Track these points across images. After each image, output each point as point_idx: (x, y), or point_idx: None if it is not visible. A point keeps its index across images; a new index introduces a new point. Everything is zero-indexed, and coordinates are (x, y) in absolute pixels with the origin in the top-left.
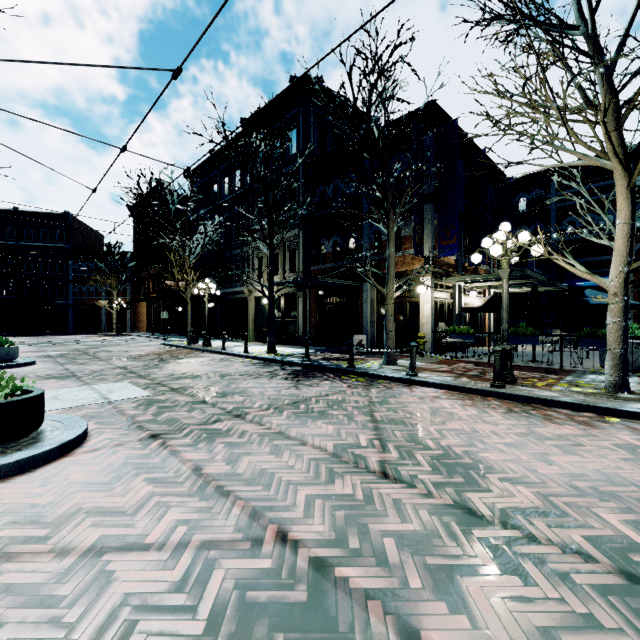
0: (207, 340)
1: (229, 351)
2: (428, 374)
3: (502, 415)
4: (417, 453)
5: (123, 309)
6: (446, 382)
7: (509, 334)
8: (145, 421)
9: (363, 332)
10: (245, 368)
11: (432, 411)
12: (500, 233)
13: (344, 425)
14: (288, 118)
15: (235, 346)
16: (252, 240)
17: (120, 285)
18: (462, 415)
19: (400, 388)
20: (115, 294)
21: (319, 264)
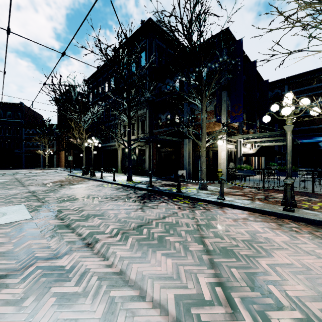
0: (93, 173)
1: (104, 179)
2: (231, 197)
3: (312, 241)
4: (273, 317)
5: (52, 155)
6: (248, 205)
7: (278, 170)
8: (1, 253)
9: (184, 168)
10: (111, 192)
11: (251, 236)
12: (288, 99)
13: (181, 258)
14: (139, 39)
15: (109, 176)
16: (118, 113)
17: (50, 142)
18: (279, 242)
19: (215, 210)
20: (47, 147)
21: (158, 129)
